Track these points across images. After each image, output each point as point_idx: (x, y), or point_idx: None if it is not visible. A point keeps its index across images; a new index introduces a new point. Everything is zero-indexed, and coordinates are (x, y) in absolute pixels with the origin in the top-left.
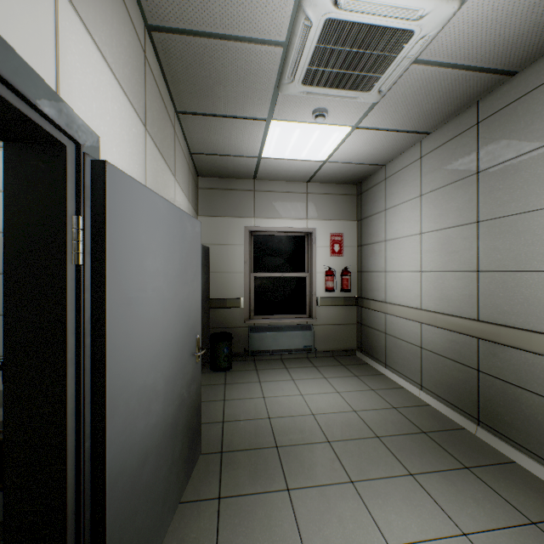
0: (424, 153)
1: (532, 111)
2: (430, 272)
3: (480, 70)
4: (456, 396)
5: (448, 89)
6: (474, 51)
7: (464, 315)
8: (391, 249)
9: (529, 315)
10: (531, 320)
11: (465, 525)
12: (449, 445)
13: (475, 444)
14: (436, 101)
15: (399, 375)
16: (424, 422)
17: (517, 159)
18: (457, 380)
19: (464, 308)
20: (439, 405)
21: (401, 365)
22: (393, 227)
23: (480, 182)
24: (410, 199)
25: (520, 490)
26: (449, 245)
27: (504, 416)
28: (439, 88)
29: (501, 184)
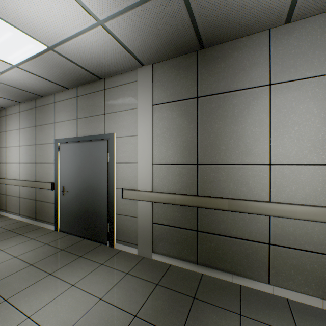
0: (21, 110)
1: (47, 111)
2: (23, 163)
3: (28, 91)
4: (30, 213)
5: (18, 92)
6: (20, 86)
7: (33, 180)
8: (9, 152)
9: (46, 177)
10: (47, 179)
11: (4, 248)
12: (19, 231)
13: (32, 227)
14: (15, 94)
15: (12, 213)
16: (13, 227)
17: (44, 125)
18: (31, 206)
19: (33, 177)
20: (25, 219)
21: (13, 208)
22: (9, 141)
23: (37, 130)
24: (16, 129)
25: (37, 233)
26: (29, 152)
27: (42, 213)
28: (13, 91)
29: (41, 132)
